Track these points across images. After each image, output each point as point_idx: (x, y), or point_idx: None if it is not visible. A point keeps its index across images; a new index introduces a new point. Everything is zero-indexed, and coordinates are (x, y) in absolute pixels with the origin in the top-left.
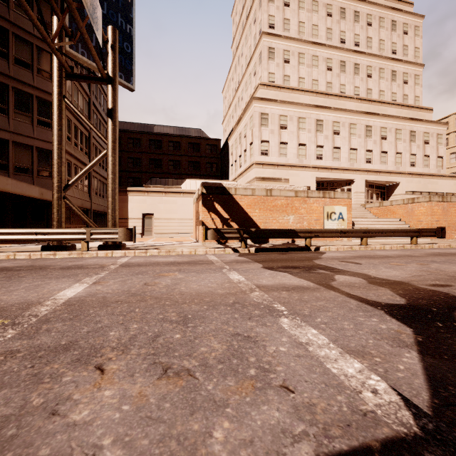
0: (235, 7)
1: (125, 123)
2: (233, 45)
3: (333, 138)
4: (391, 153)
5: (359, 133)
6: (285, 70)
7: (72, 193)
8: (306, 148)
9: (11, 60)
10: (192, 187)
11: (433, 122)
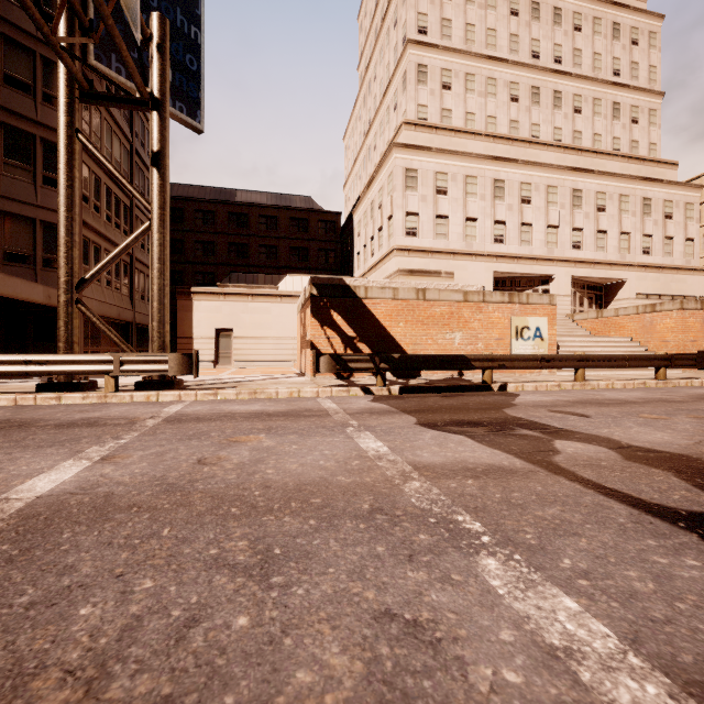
0: (364, 5)
1: (191, 187)
2: (360, 64)
3: (521, 209)
4: (613, 233)
5: (562, 201)
6: (444, 101)
7: (101, 296)
8: (477, 225)
9: None
10: (295, 286)
11: (679, 185)
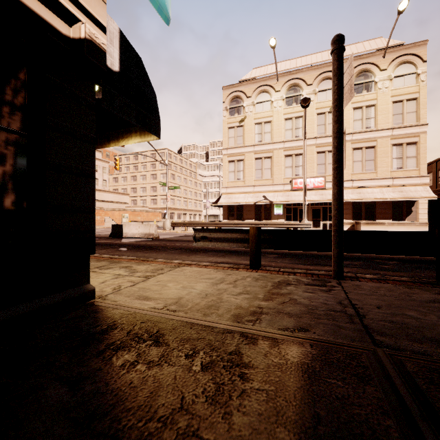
0: None
1: None
2: None
3: None
4: None
5: None
6: None
7: None
8: None
9: None
10: None
11: (100, 160)
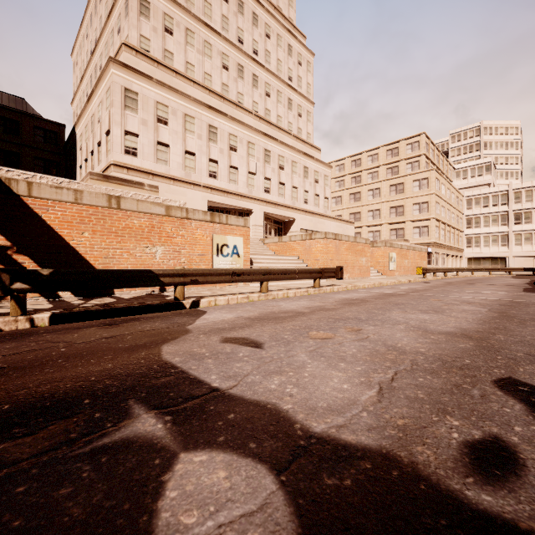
0: None
1: None
2: None
3: (230, 154)
4: (288, 186)
5: (258, 156)
6: (166, 43)
7: None
8: (195, 159)
9: None
10: None
11: (322, 163)
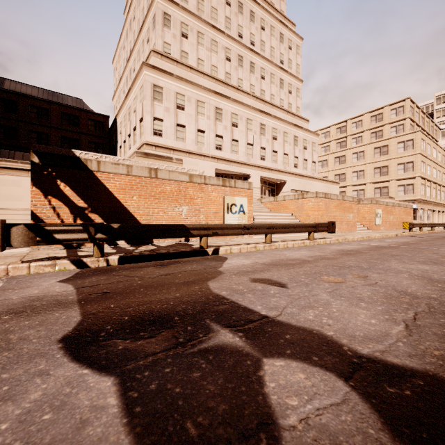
0: None
1: None
2: (126, 10)
3: (232, 130)
4: (280, 153)
5: (255, 129)
6: (183, 45)
7: None
8: (205, 135)
9: None
10: None
11: (310, 132)
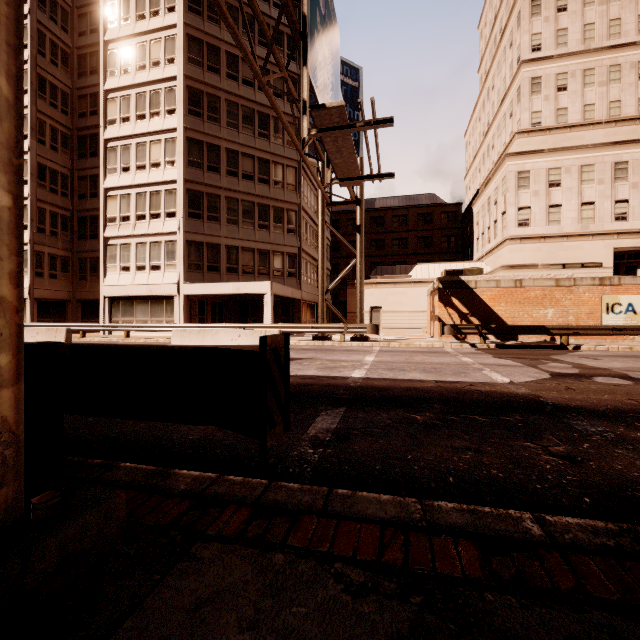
0: (484, 15)
1: None
2: (480, 68)
3: None
4: None
5: None
6: (559, 102)
7: (308, 289)
8: (594, 207)
9: (271, 184)
10: (423, 273)
11: None
